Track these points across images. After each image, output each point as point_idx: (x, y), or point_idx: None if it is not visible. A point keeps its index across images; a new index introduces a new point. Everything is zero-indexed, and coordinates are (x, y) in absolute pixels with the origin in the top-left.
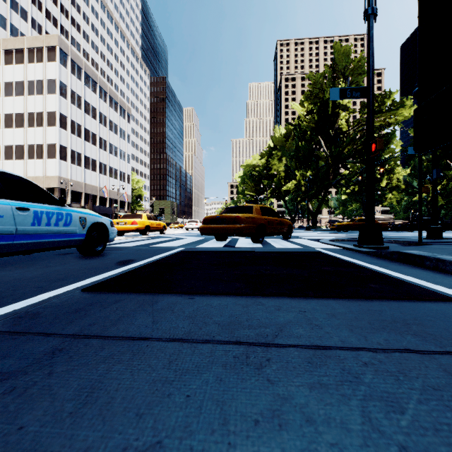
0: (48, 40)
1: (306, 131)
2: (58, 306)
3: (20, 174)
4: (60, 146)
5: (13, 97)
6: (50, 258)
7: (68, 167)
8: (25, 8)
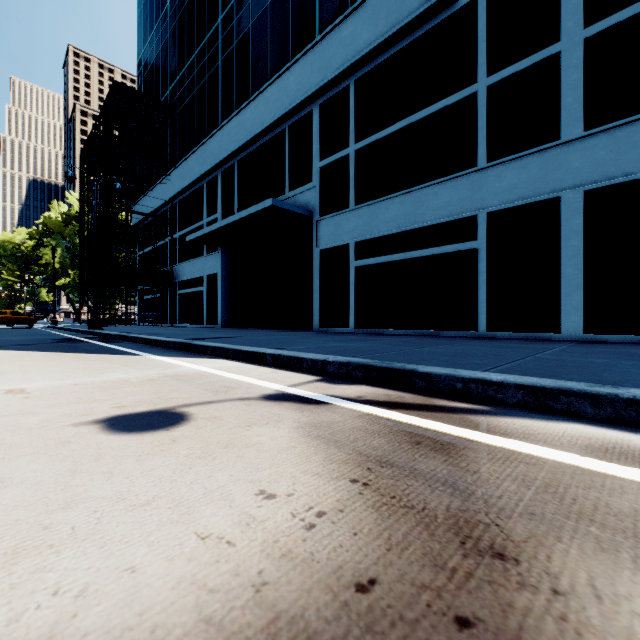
0: None
1: None
2: None
3: None
4: None
5: None
6: None
7: None
8: None
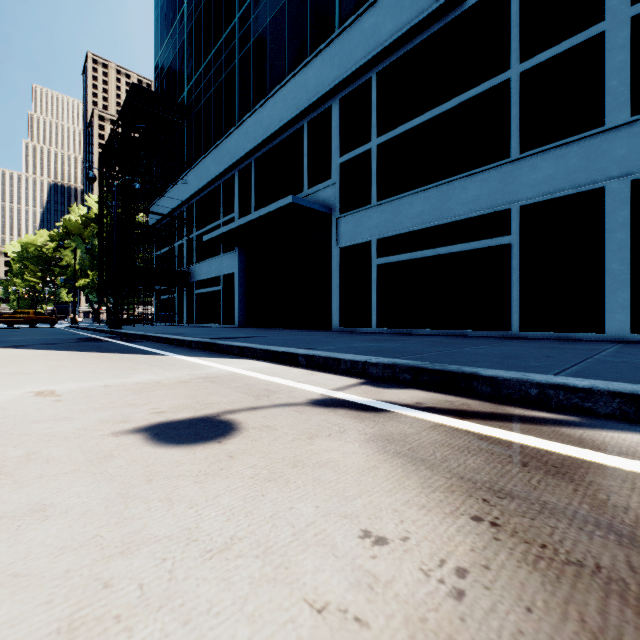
0: None
1: None
2: None
3: None
4: None
5: None
6: None
7: None
8: None
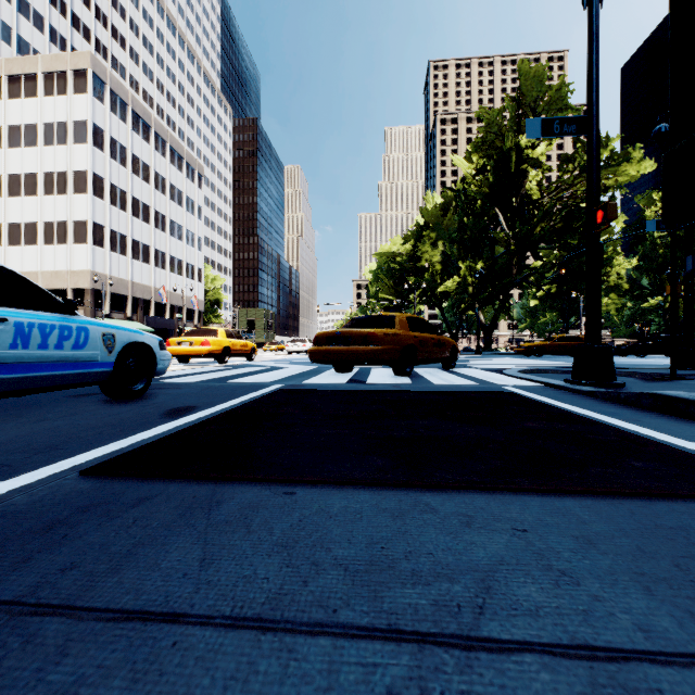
0: (75, 60)
1: (474, 200)
2: (18, 513)
3: (33, 267)
4: (93, 224)
5: (22, 148)
6: (54, 404)
7: (107, 256)
8: (41, 11)
